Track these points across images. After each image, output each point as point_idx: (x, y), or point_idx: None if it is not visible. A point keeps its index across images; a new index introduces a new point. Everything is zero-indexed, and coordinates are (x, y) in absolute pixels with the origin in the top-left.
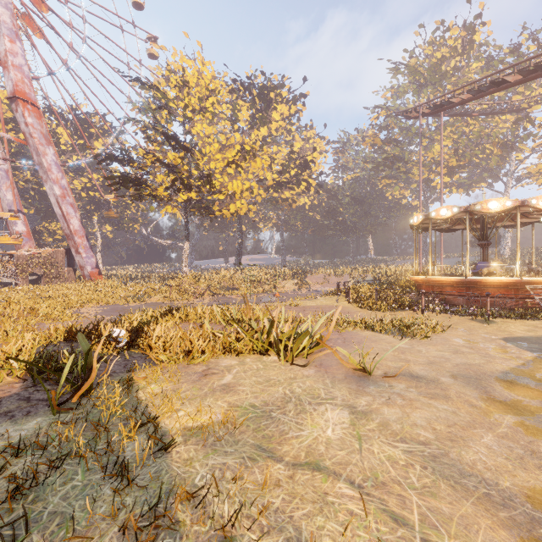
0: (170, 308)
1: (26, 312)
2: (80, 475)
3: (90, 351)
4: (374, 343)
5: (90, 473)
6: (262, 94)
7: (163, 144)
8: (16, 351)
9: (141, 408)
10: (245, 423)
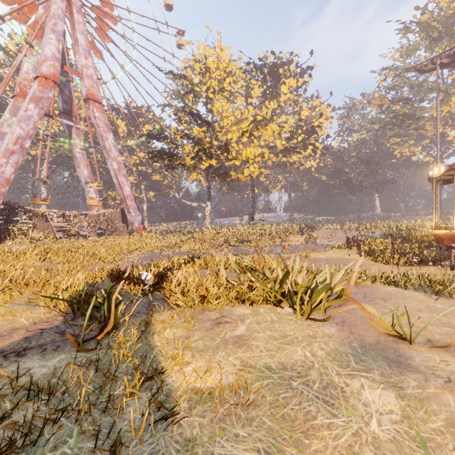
0: (192, 256)
1: (89, 256)
2: (74, 438)
3: (113, 293)
4: (402, 300)
5: (83, 438)
6: (272, 72)
7: (190, 123)
8: (67, 287)
9: (153, 355)
10: (259, 391)
